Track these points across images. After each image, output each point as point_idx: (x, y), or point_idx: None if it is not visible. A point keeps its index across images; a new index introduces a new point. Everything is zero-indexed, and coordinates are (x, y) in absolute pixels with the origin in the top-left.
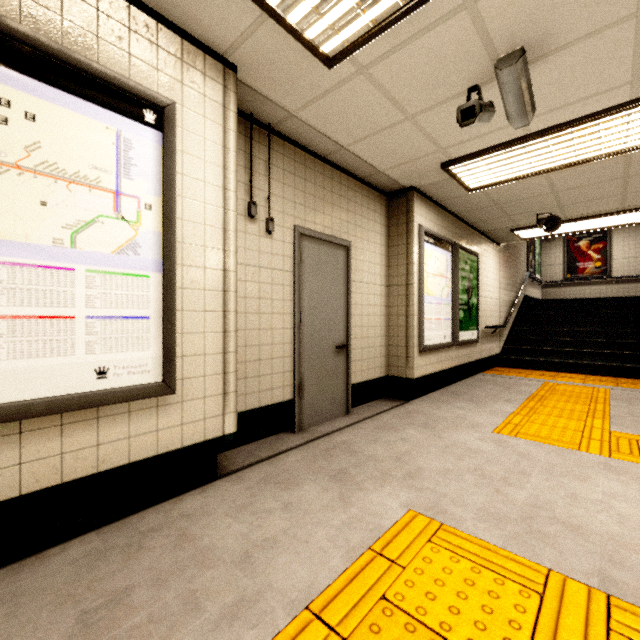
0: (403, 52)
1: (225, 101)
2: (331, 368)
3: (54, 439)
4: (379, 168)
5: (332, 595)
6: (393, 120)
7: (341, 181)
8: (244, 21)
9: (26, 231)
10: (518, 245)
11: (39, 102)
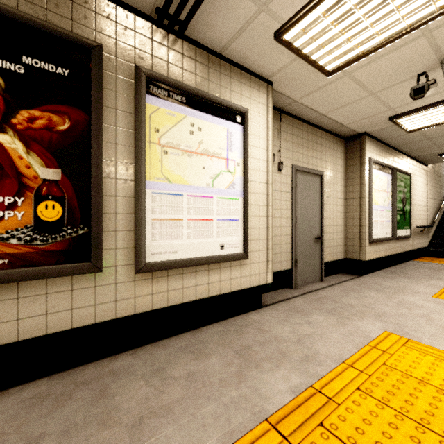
0: (376, 62)
1: (267, 103)
2: (312, 251)
3: (206, 276)
4: (343, 124)
5: (354, 360)
6: (360, 97)
7: (317, 134)
8: (284, 62)
9: (198, 181)
10: (442, 164)
11: (202, 122)
